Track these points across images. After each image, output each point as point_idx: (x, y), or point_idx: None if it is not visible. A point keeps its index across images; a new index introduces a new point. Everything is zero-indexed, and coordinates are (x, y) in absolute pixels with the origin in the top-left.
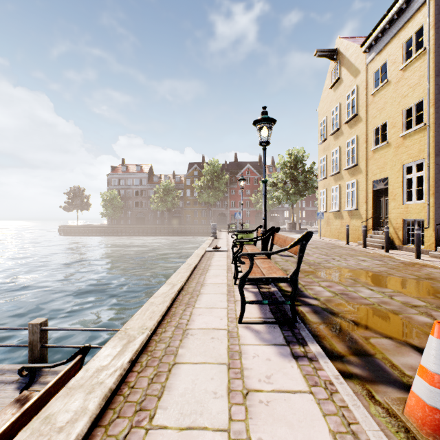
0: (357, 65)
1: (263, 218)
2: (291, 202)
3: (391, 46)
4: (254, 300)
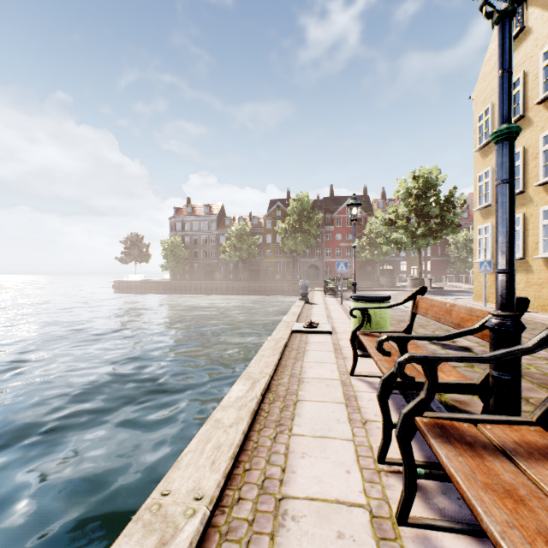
0: None
1: (503, 269)
2: (417, 248)
3: None
4: None
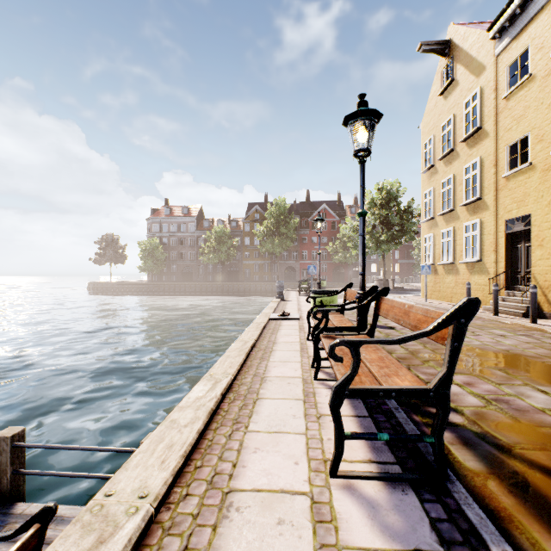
0: (481, 59)
1: (360, 272)
2: (381, 252)
3: (536, 25)
4: (360, 433)
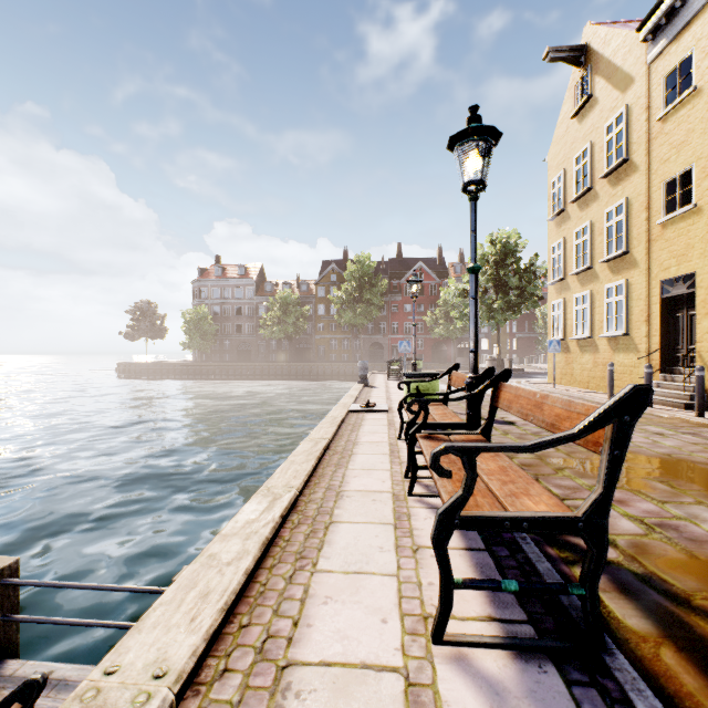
0: (628, 68)
1: (472, 349)
2: (495, 323)
3: (703, 21)
4: (476, 580)
